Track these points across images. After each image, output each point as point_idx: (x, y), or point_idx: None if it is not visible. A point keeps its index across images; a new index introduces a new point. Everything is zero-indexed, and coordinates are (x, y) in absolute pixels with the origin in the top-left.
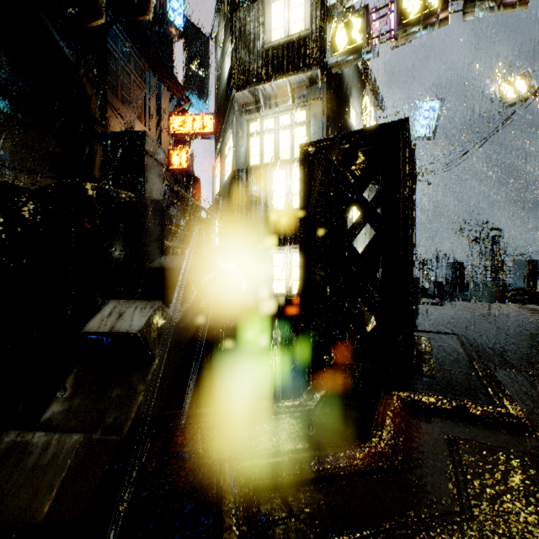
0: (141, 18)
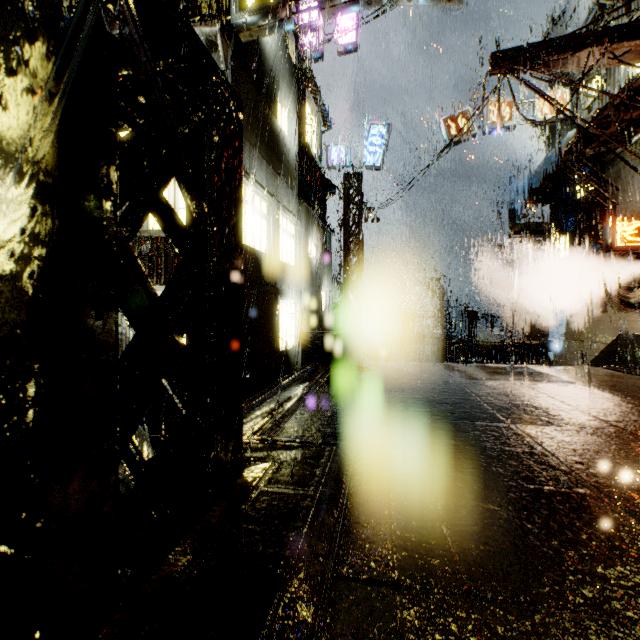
0: None
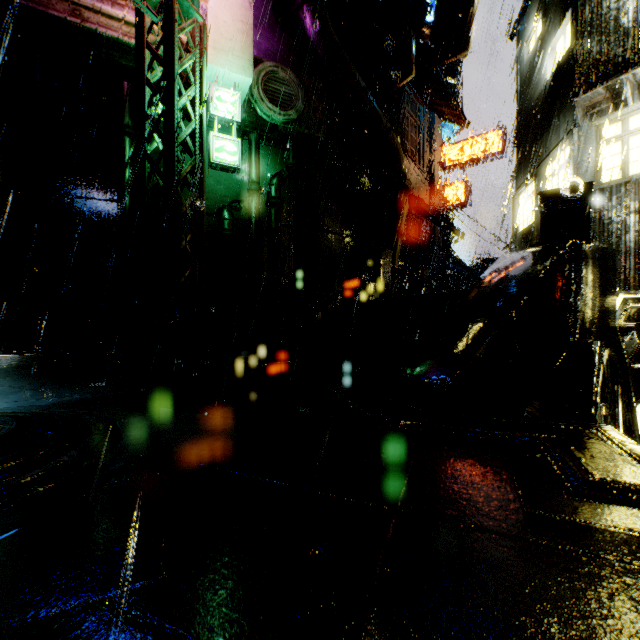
0: (458, 56)
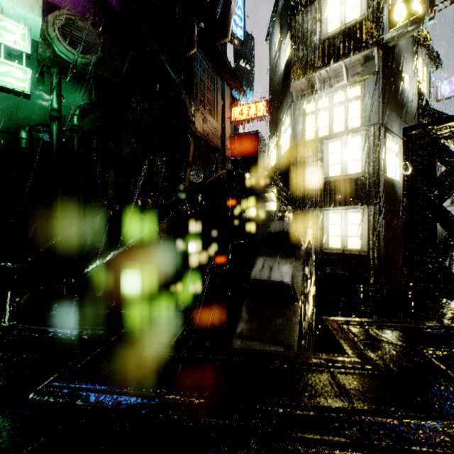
0: (222, 41)
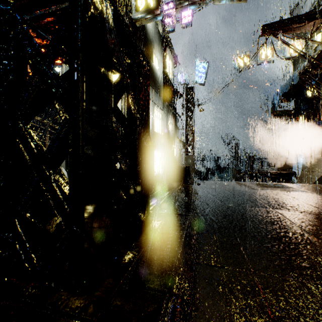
0: None
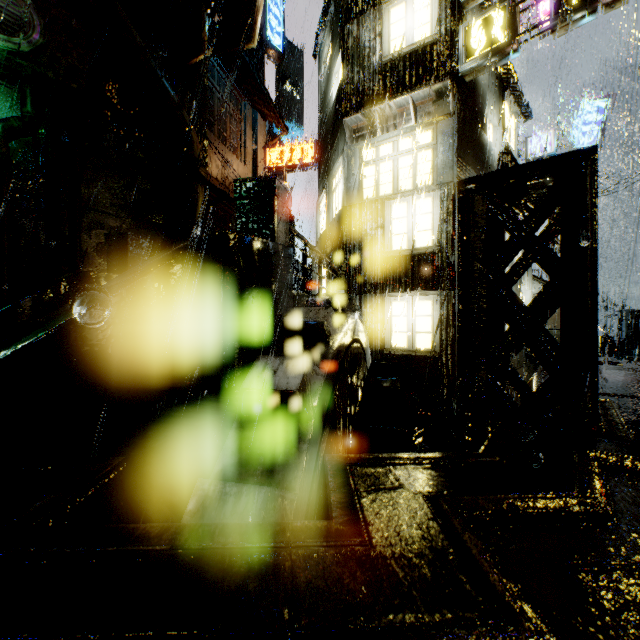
0: (246, 47)
